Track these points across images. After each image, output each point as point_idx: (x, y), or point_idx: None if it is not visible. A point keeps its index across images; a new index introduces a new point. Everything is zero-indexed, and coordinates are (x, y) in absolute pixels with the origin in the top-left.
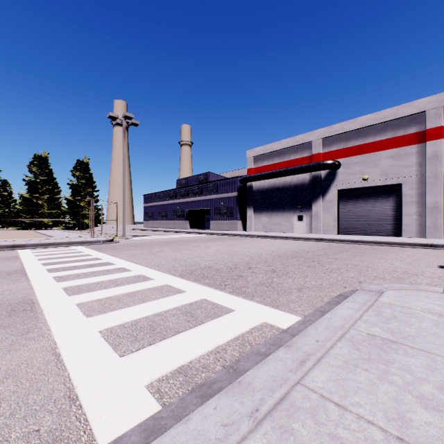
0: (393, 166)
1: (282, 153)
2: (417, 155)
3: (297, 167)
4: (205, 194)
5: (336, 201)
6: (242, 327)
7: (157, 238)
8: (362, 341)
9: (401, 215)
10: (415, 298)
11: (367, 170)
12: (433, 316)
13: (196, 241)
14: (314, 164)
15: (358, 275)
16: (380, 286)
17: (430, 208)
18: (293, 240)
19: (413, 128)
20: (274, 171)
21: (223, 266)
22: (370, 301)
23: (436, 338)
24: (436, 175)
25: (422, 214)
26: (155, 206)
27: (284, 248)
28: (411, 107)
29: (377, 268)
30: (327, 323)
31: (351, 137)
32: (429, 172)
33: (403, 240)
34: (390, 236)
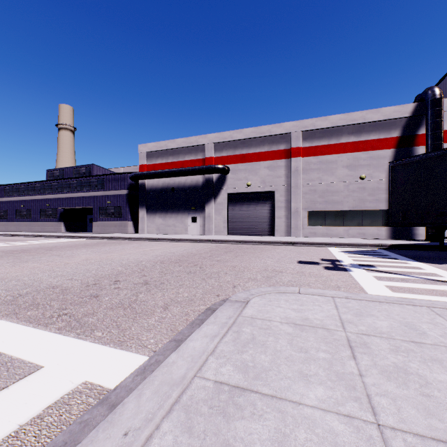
0: (269, 175)
1: (176, 152)
2: (285, 168)
3: (191, 168)
4: (86, 190)
5: (226, 204)
6: (30, 409)
7: (0, 246)
8: (202, 404)
9: (274, 217)
10: (276, 304)
11: (250, 177)
12: (290, 328)
13: (63, 248)
14: (207, 166)
15: (234, 278)
16: (248, 292)
17: (293, 212)
18: (185, 242)
19: (283, 145)
20: (168, 170)
21: (78, 283)
22: (233, 318)
23: (289, 366)
24: (297, 185)
25: (288, 217)
26: (10, 202)
27: (172, 251)
28: (281, 128)
29: (252, 268)
30: (164, 376)
31: (238, 145)
32: (292, 183)
33: (275, 239)
34: (267, 236)
